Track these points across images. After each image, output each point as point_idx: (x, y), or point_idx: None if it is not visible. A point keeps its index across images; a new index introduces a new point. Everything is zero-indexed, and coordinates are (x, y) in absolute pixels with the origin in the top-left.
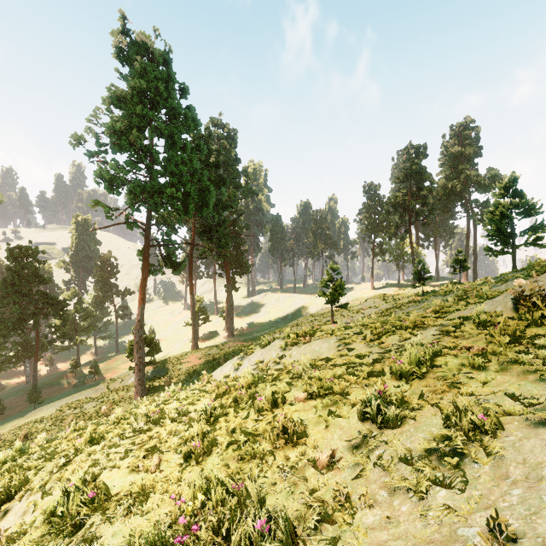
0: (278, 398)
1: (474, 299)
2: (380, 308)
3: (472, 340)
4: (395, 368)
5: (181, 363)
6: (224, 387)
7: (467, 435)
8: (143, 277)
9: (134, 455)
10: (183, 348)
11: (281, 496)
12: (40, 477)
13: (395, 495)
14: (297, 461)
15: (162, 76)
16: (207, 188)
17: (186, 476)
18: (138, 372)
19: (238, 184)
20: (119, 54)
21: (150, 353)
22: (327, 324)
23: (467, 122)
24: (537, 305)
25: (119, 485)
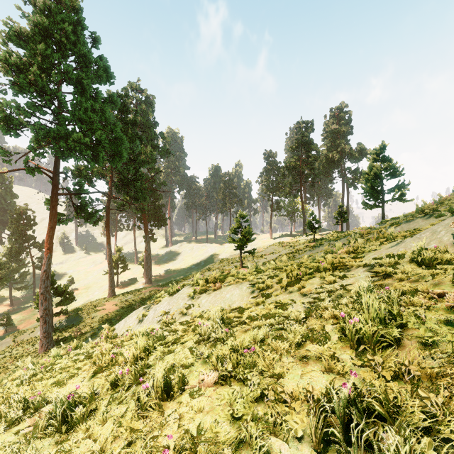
0: (174, 382)
1: (382, 240)
2: (281, 253)
3: (428, 284)
4: (348, 331)
5: (95, 310)
6: (109, 356)
7: None
8: (50, 226)
9: None
10: (102, 295)
11: None
12: None
13: None
14: None
15: (70, 20)
16: (120, 139)
17: None
18: (43, 324)
19: (155, 145)
20: None
21: (62, 303)
22: (236, 269)
23: (342, 106)
24: None
25: None
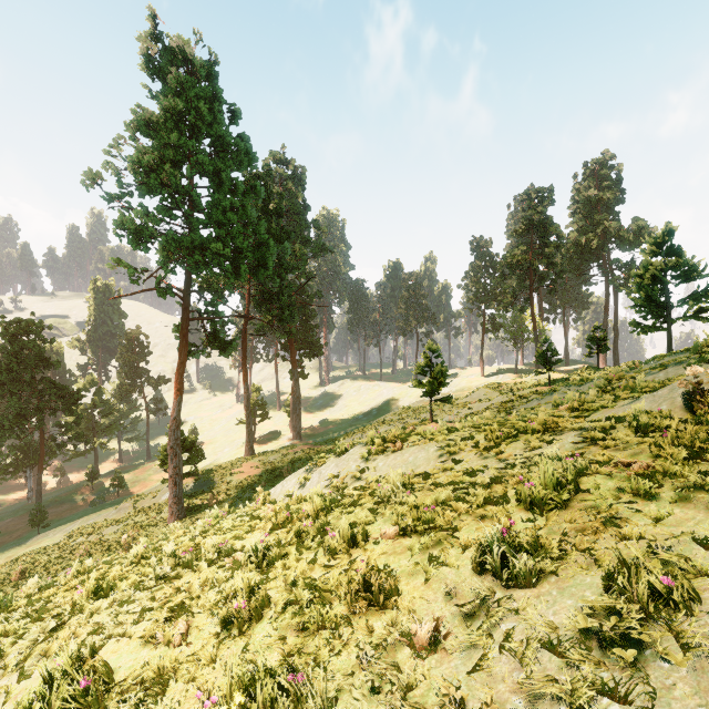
0: (358, 534)
1: (625, 392)
2: (494, 401)
3: (630, 453)
4: (523, 493)
5: (231, 473)
6: (284, 514)
7: (644, 609)
8: (180, 361)
9: (152, 618)
10: (235, 453)
11: (361, 696)
12: (19, 648)
13: (536, 706)
14: (384, 636)
15: (205, 94)
16: (265, 243)
17: (223, 654)
18: (174, 486)
19: (307, 239)
20: (147, 64)
21: (190, 461)
22: (424, 424)
23: (605, 158)
24: None
25: (127, 666)
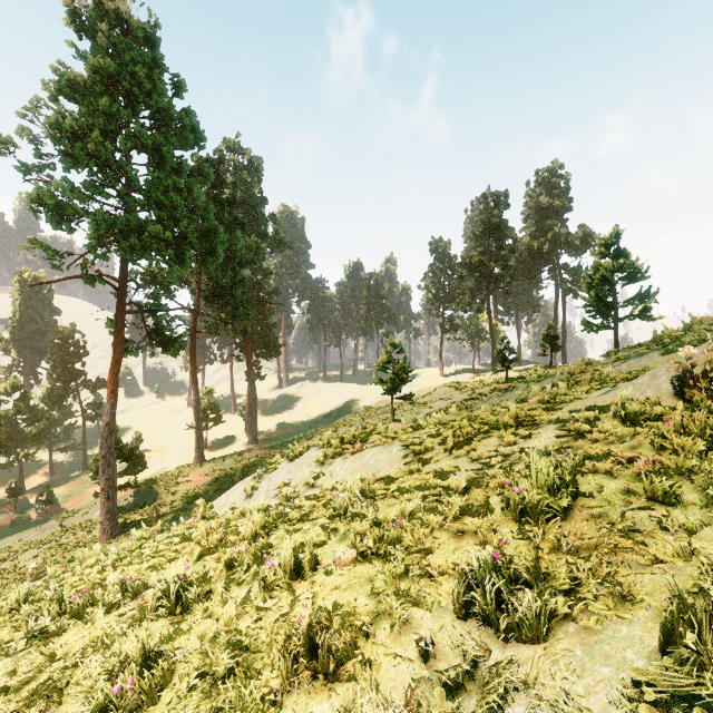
0: (304, 560)
1: (594, 384)
2: (454, 400)
3: (625, 446)
4: (511, 500)
5: (177, 483)
6: (217, 535)
7: None
8: (115, 359)
9: None
10: (184, 461)
11: None
12: None
13: None
14: None
15: (144, 59)
16: (214, 230)
17: None
18: (106, 501)
19: (263, 233)
20: (73, 19)
21: (129, 471)
22: (385, 423)
23: (555, 167)
24: (711, 388)
25: None
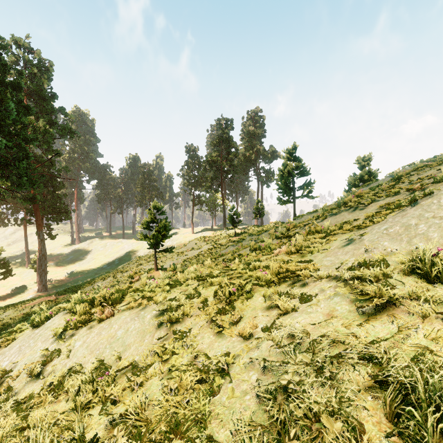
0: None
1: (321, 235)
2: (203, 249)
3: None
4: None
5: None
6: None
7: None
8: None
9: None
10: None
11: None
12: None
13: None
14: None
15: None
16: None
17: None
18: None
19: (53, 121)
20: None
21: None
22: (149, 272)
23: (257, 110)
24: None
25: None
